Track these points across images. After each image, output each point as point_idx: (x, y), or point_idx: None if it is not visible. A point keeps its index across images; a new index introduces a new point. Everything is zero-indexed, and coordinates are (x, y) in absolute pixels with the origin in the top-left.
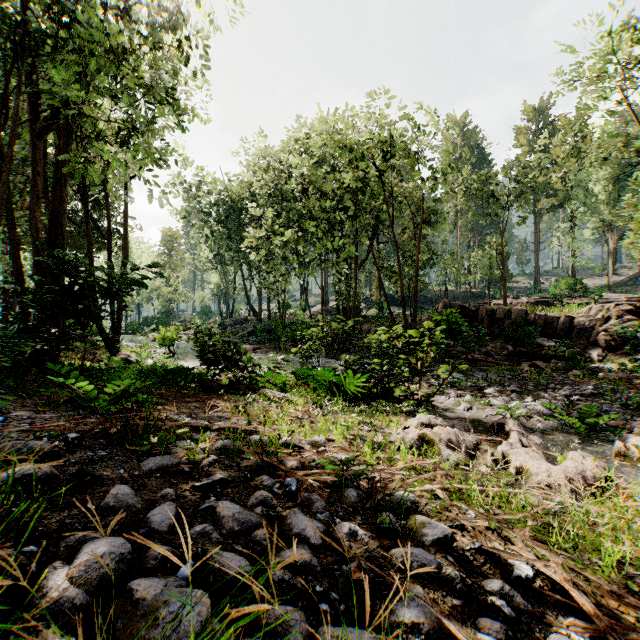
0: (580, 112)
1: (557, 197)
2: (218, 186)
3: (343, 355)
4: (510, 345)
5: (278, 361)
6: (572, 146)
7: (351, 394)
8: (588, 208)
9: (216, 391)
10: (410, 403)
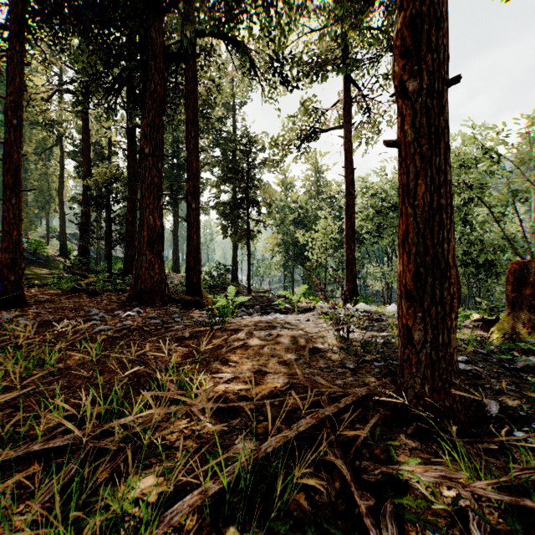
0: None
1: None
2: None
3: None
4: None
5: None
6: None
7: None
8: None
9: None
10: None
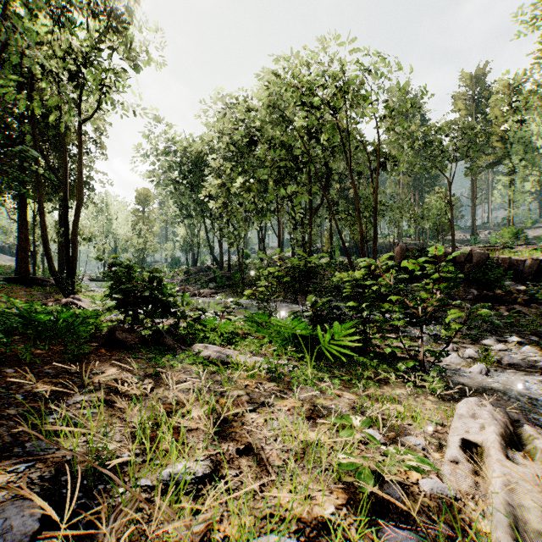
0: (541, 52)
1: (496, 154)
2: (182, 144)
3: (309, 296)
4: (474, 289)
5: (227, 304)
6: (510, 106)
7: (329, 356)
8: (527, 163)
9: (130, 346)
10: (409, 365)
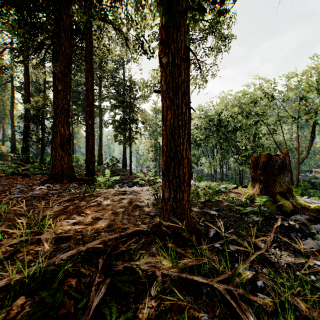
0: None
1: None
2: None
3: None
4: None
5: None
6: None
7: None
8: None
9: None
10: None
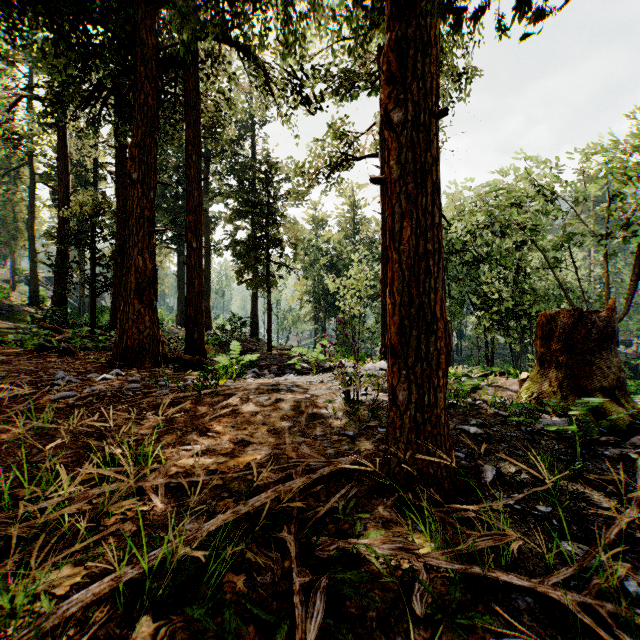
0: None
1: None
2: None
3: None
4: None
5: None
6: None
7: None
8: None
9: None
10: None
